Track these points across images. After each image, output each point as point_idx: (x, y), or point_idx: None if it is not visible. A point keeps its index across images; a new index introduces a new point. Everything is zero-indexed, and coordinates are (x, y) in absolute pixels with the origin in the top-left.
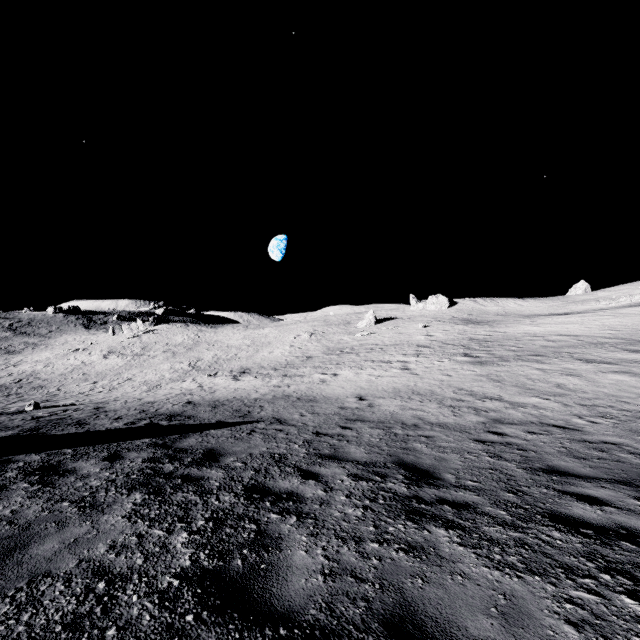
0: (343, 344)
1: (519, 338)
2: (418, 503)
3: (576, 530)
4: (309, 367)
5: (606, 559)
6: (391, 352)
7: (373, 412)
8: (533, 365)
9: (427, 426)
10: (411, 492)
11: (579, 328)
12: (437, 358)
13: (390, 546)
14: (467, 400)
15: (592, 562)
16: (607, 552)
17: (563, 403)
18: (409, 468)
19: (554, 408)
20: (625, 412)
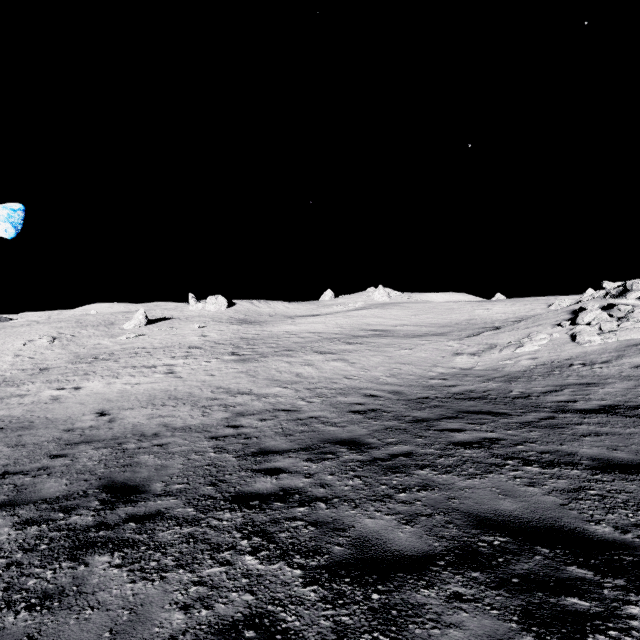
0: (100, 349)
1: (280, 336)
2: (97, 531)
3: (247, 505)
4: (40, 382)
5: (254, 524)
6: (159, 355)
7: (111, 428)
8: (284, 359)
9: (169, 433)
10: (97, 520)
11: (322, 327)
12: (206, 359)
13: (12, 610)
14: (221, 398)
15: (241, 532)
16: (259, 517)
17: (296, 389)
18: (115, 489)
19: (288, 394)
20: (332, 390)
